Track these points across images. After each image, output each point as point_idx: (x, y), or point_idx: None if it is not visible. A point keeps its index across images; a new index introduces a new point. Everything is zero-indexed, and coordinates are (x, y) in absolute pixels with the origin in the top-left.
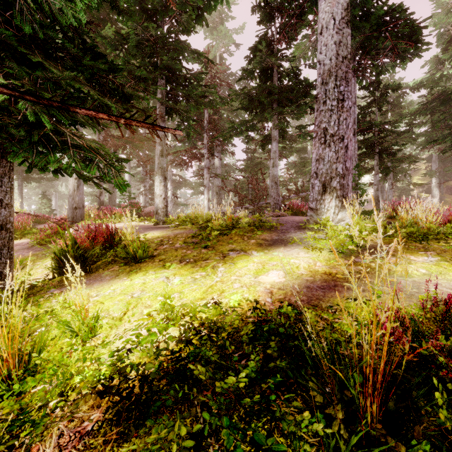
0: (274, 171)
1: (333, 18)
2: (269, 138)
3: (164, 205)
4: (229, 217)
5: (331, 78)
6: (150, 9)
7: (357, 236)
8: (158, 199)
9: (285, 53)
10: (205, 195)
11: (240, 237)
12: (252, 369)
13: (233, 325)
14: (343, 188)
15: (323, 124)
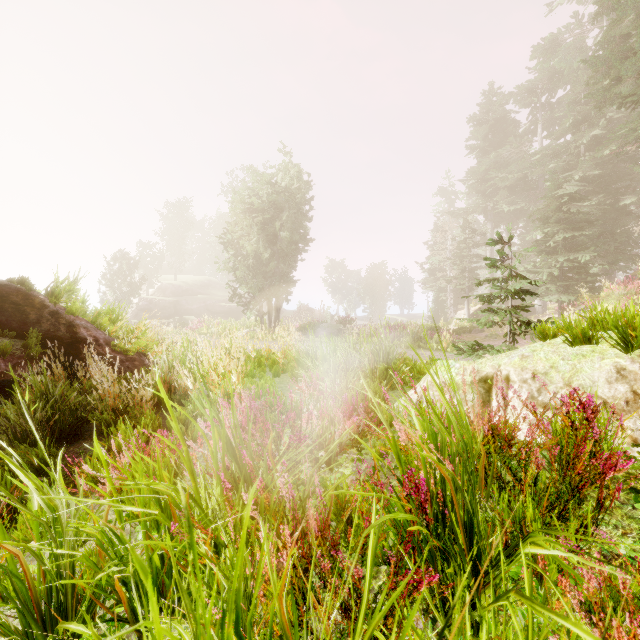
0: None
1: None
2: None
3: None
4: None
5: None
6: None
7: None
8: None
9: None
10: None
11: None
12: None
13: None
14: None
15: None
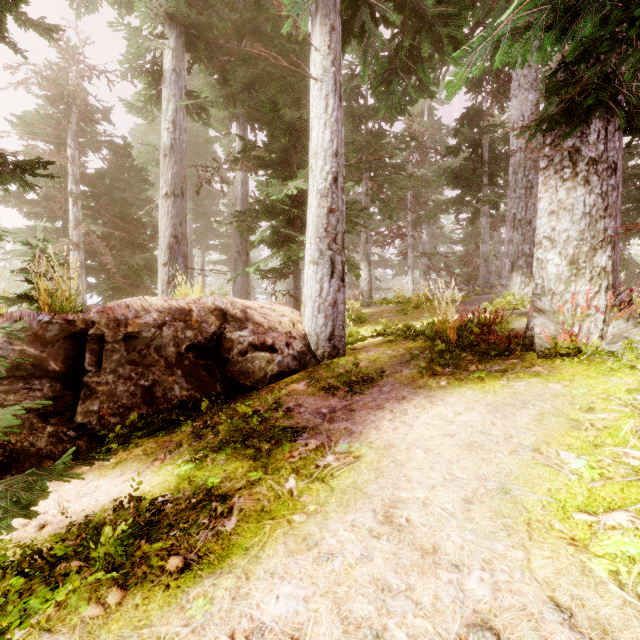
0: (483, 248)
1: (522, 116)
2: (479, 212)
3: (368, 288)
4: (426, 295)
5: (520, 169)
6: (357, 115)
7: (520, 304)
8: (363, 283)
9: (494, 123)
10: (409, 277)
11: (433, 309)
12: (415, 333)
13: (410, 325)
14: (531, 266)
15: (513, 210)
